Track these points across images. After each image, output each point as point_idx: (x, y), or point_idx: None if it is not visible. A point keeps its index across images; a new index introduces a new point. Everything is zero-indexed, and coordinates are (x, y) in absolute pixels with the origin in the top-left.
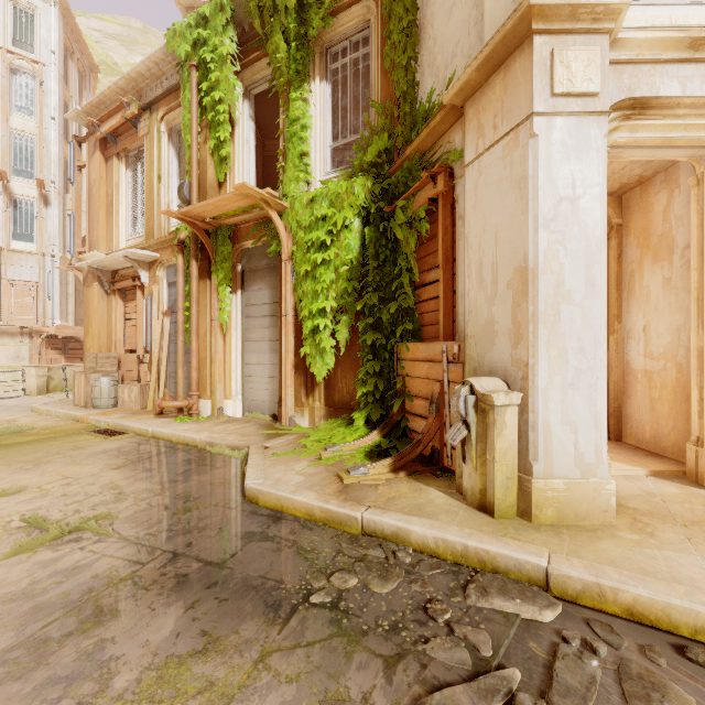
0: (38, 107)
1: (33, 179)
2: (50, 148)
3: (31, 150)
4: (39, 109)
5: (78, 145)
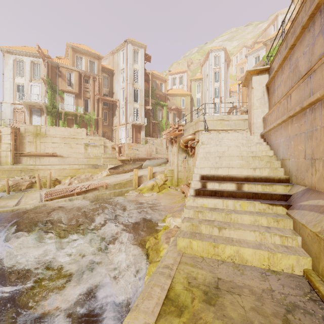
0: (219, 79)
1: (218, 97)
2: (222, 88)
3: (218, 90)
4: (220, 79)
5: (239, 85)
